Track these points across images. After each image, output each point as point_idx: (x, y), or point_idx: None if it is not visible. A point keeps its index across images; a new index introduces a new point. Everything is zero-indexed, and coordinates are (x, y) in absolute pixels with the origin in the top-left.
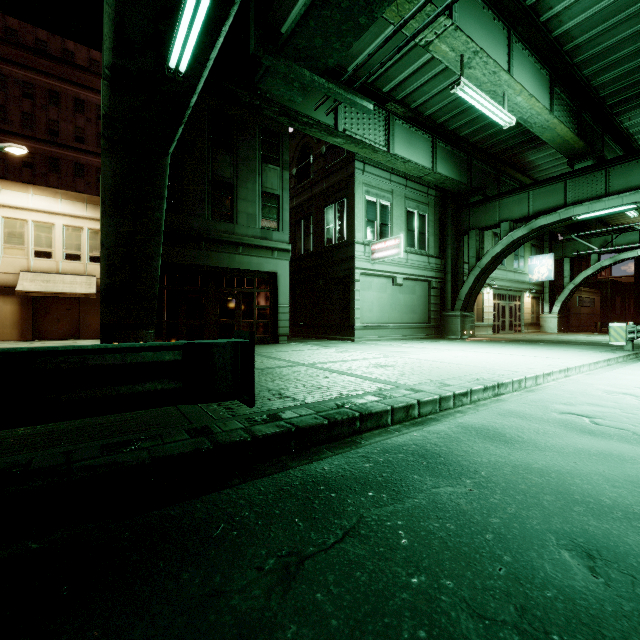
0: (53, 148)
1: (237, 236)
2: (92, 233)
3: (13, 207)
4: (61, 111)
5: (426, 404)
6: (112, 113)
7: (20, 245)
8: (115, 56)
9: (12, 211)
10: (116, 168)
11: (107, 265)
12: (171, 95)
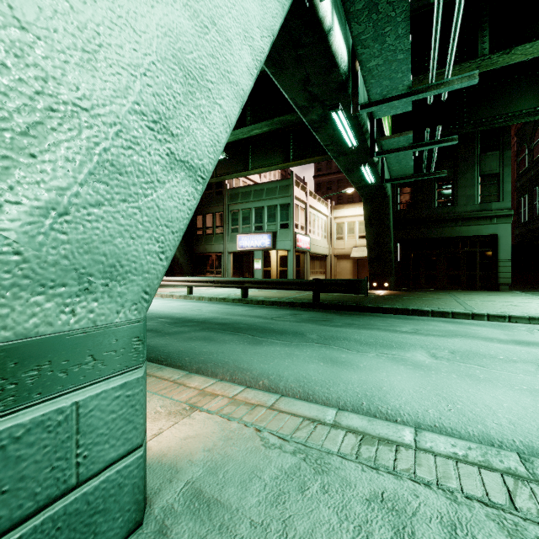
0: None
1: (456, 214)
2: None
3: (350, 216)
4: None
5: (459, 315)
6: (361, 194)
7: (353, 234)
8: (354, 185)
9: (350, 218)
10: (368, 208)
11: (368, 248)
12: (375, 185)
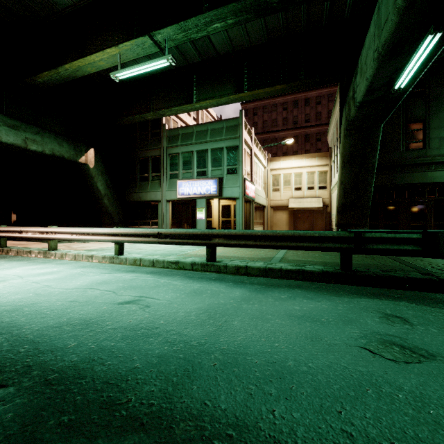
0: (295, 131)
1: (429, 158)
2: (319, 173)
3: (286, 168)
4: (298, 109)
5: None
6: (354, 119)
7: (289, 186)
8: (364, 97)
9: (286, 170)
10: (351, 143)
11: (343, 193)
12: (391, 99)
